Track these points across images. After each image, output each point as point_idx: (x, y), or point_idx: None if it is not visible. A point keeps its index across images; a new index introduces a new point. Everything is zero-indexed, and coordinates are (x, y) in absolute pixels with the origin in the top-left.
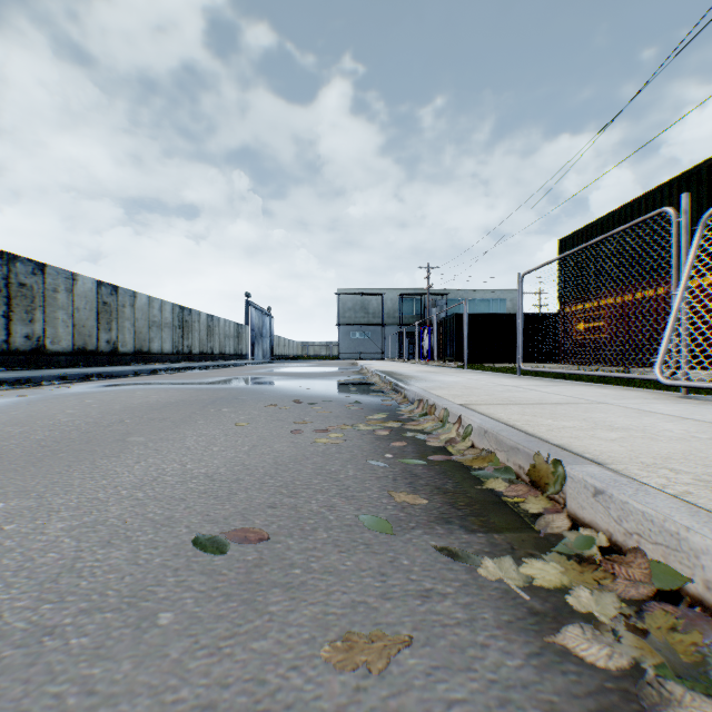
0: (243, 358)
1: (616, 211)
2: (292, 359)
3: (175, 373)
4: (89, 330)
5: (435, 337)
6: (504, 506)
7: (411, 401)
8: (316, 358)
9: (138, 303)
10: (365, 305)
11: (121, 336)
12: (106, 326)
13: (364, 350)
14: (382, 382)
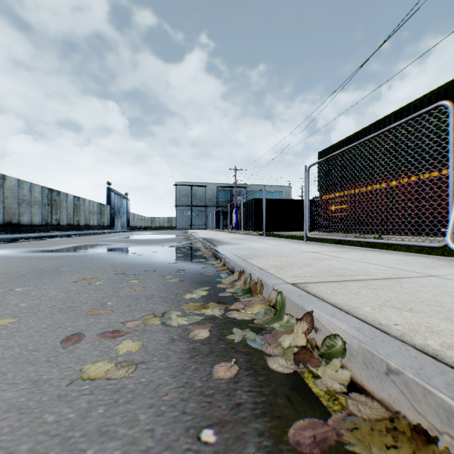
0: (105, 228)
1: (356, 134)
2: (143, 229)
3: (35, 240)
4: None
5: (242, 214)
6: None
7: (230, 269)
8: (160, 228)
9: (8, 184)
10: (194, 193)
11: None
12: None
13: (193, 223)
14: (204, 247)
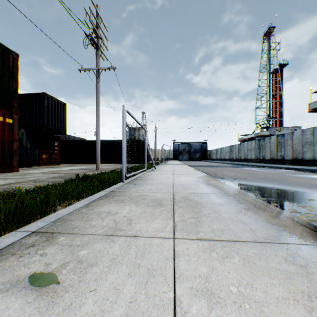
0: None
1: None
2: None
3: None
4: None
5: None
6: None
7: None
8: None
9: None
10: None
11: None
12: None
13: None
14: None
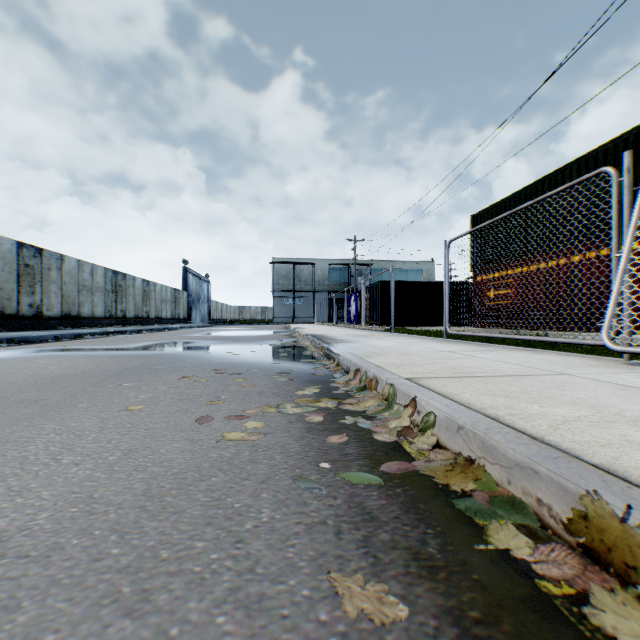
0: (180, 322)
1: (523, 190)
2: (228, 323)
3: (102, 337)
4: (8, 293)
5: (363, 302)
6: (556, 617)
7: (345, 369)
8: (252, 322)
9: (66, 266)
10: (297, 273)
11: (47, 300)
12: (28, 289)
13: (296, 315)
14: (313, 346)
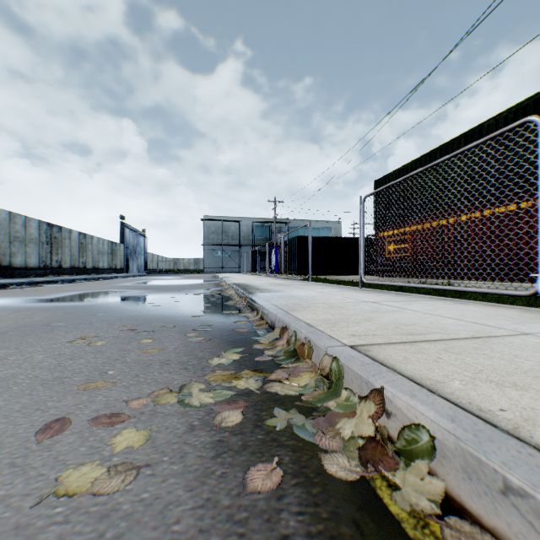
0: (117, 272)
1: (419, 159)
2: (163, 273)
3: (29, 287)
4: None
5: (283, 254)
6: None
7: (269, 323)
8: (185, 272)
9: None
10: (225, 229)
11: None
12: None
13: (224, 266)
14: (237, 295)
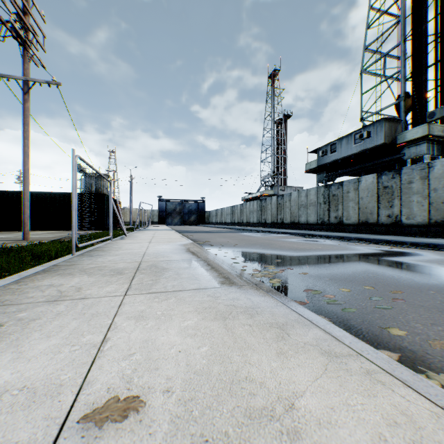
0: None
1: None
2: None
3: None
4: None
5: None
6: None
7: None
8: None
9: None
10: None
11: None
12: None
13: None
14: None
